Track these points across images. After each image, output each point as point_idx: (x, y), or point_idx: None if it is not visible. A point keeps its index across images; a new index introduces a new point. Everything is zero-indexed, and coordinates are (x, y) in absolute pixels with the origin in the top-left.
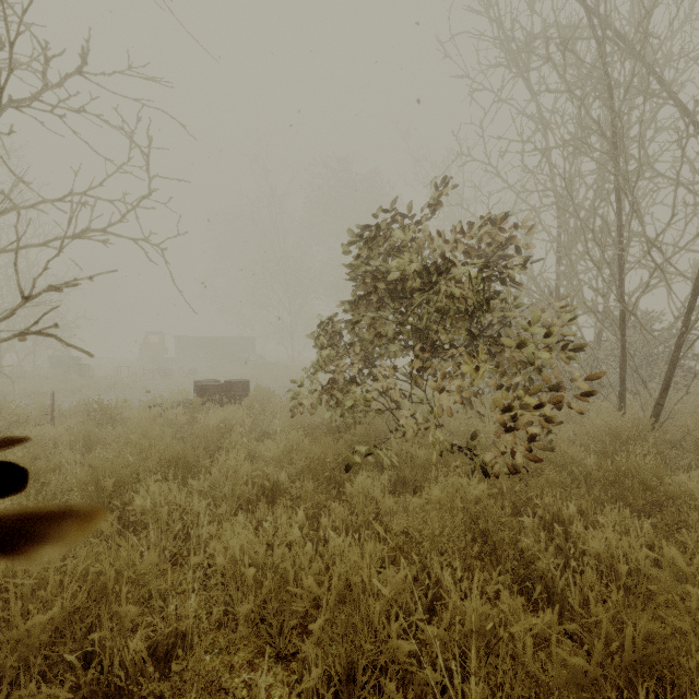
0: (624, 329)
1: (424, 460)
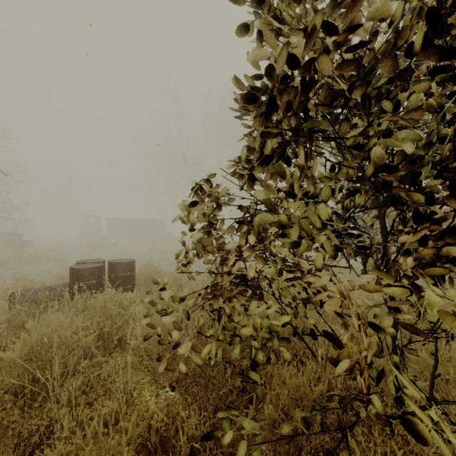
0: None
1: None
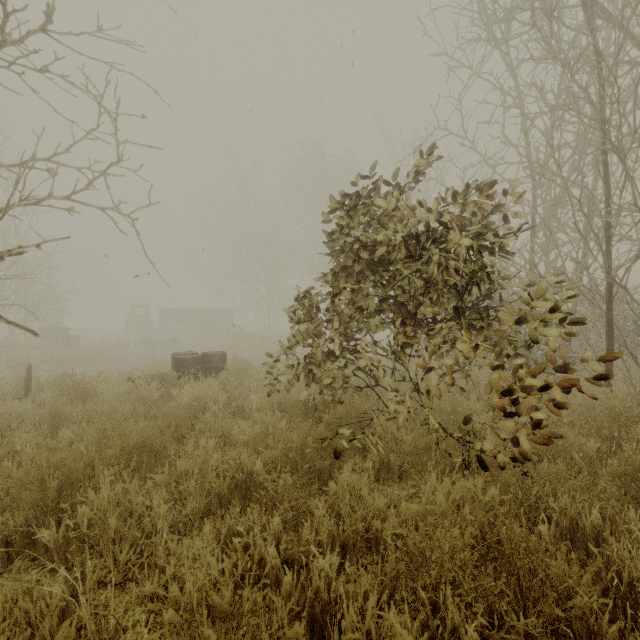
0: (611, 302)
1: (412, 446)
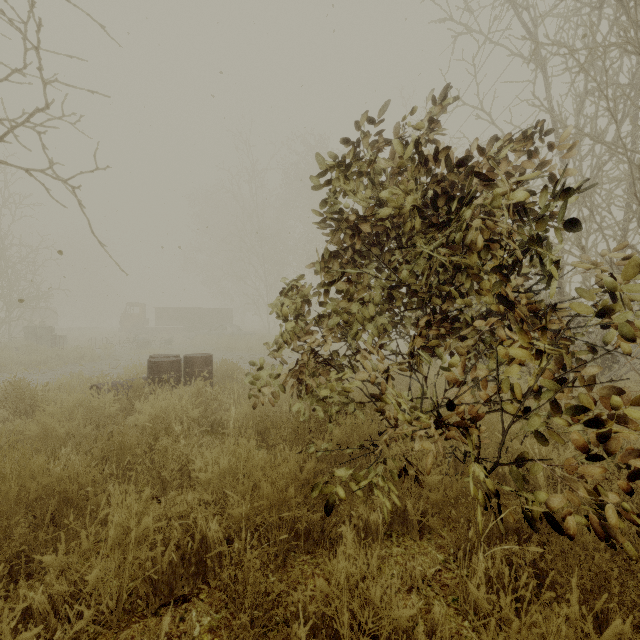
0: None
1: (440, 495)
